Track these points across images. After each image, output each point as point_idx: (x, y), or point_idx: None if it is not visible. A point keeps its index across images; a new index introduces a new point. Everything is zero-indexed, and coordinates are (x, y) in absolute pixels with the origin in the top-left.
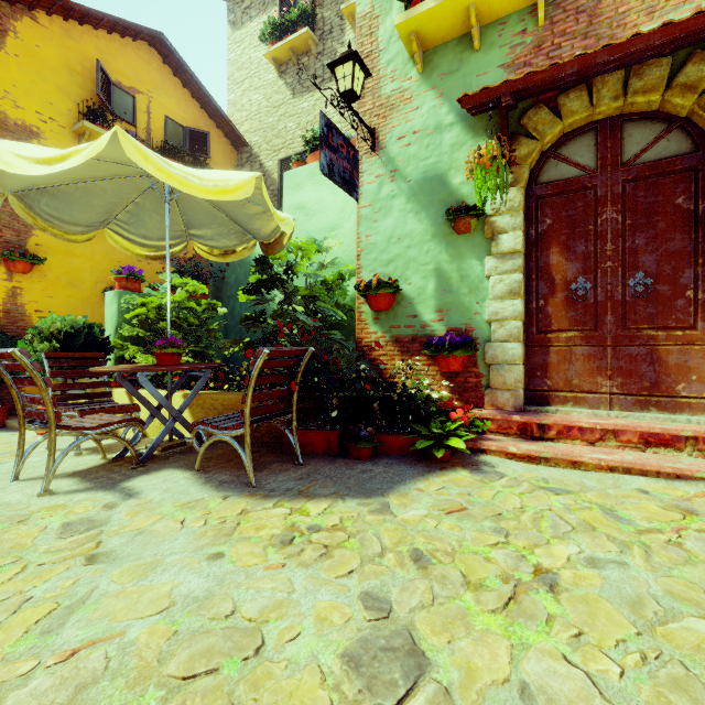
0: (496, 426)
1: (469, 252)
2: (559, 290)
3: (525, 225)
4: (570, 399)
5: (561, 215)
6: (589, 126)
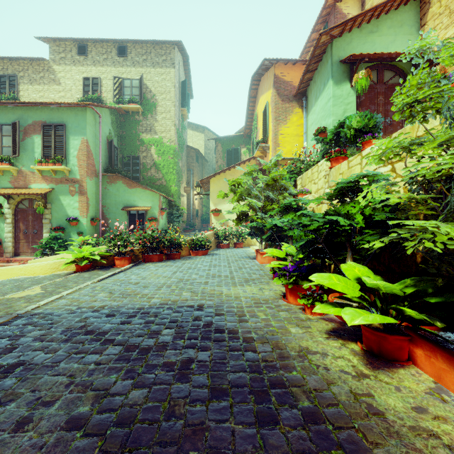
0: (2, 261)
1: (1, 221)
2: (22, 231)
3: (15, 216)
4: (24, 254)
5: (22, 216)
6: (27, 198)
